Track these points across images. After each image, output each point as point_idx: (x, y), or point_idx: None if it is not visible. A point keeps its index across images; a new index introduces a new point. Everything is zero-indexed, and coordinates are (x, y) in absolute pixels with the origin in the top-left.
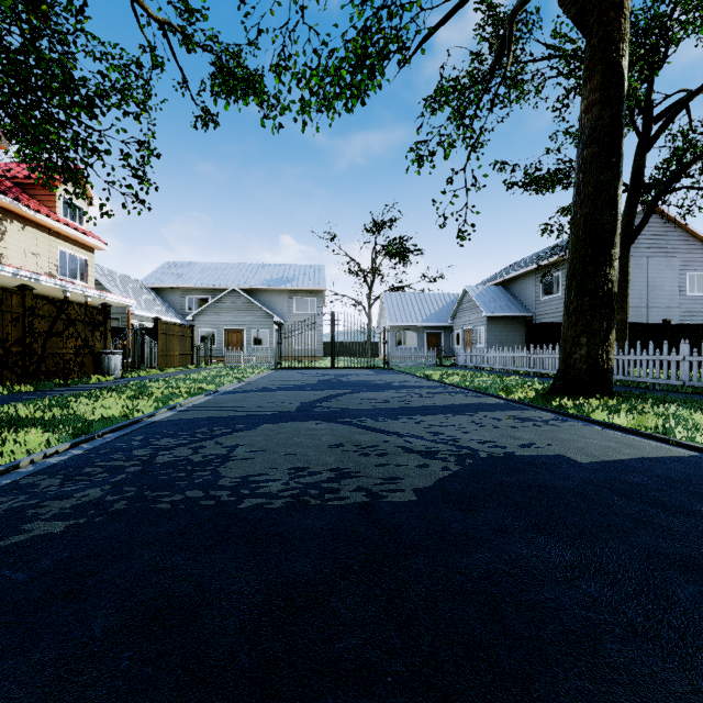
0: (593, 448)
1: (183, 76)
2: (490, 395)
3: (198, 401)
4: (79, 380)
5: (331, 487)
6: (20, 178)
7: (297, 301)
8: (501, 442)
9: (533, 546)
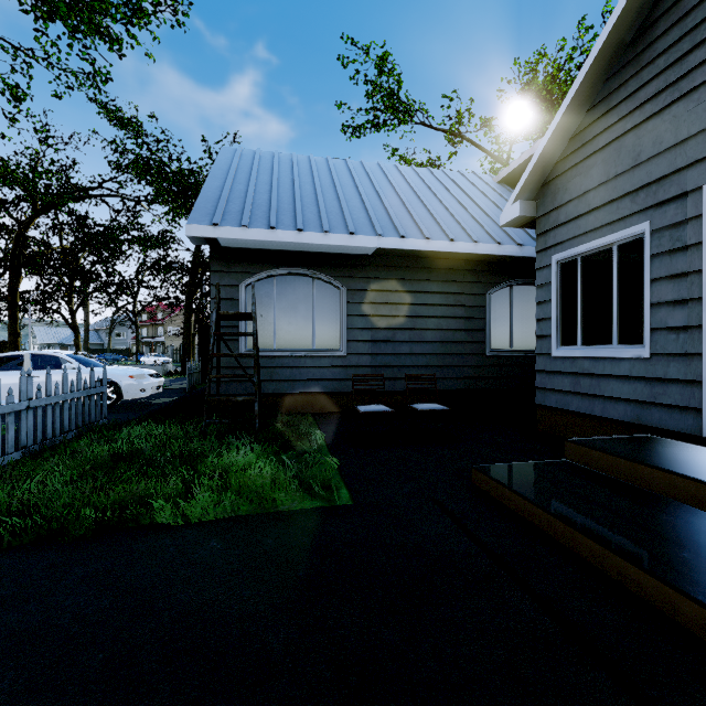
0: None
1: None
2: None
3: None
4: None
5: None
6: None
7: None
8: None
9: None
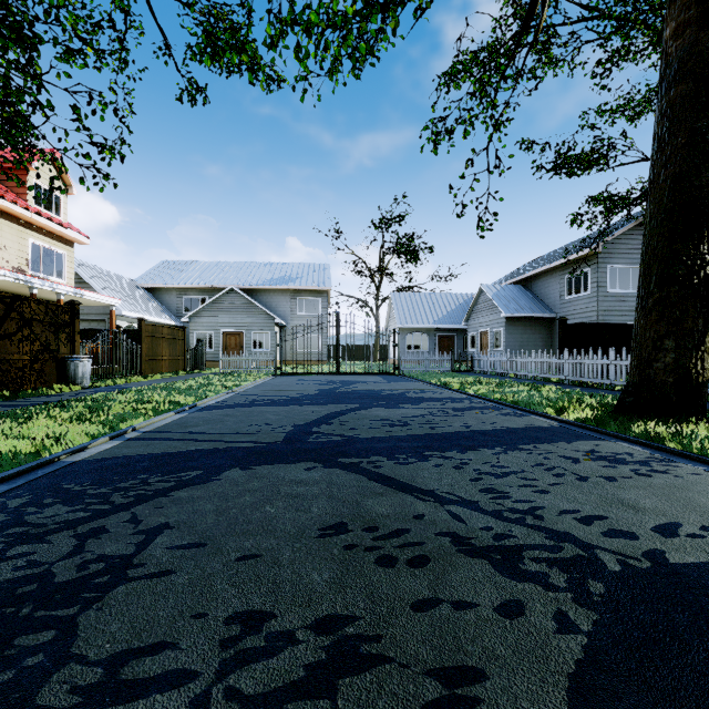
0: None
1: (165, 39)
2: (533, 413)
3: (162, 422)
4: (33, 392)
5: None
6: None
7: (300, 302)
8: (616, 518)
9: None
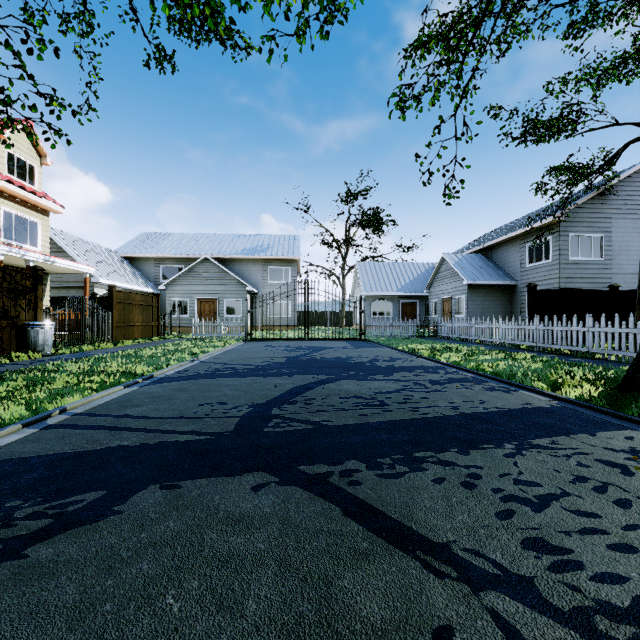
0: None
1: (130, 1)
2: (521, 387)
3: (103, 399)
4: None
5: None
6: None
7: (271, 270)
8: None
9: None
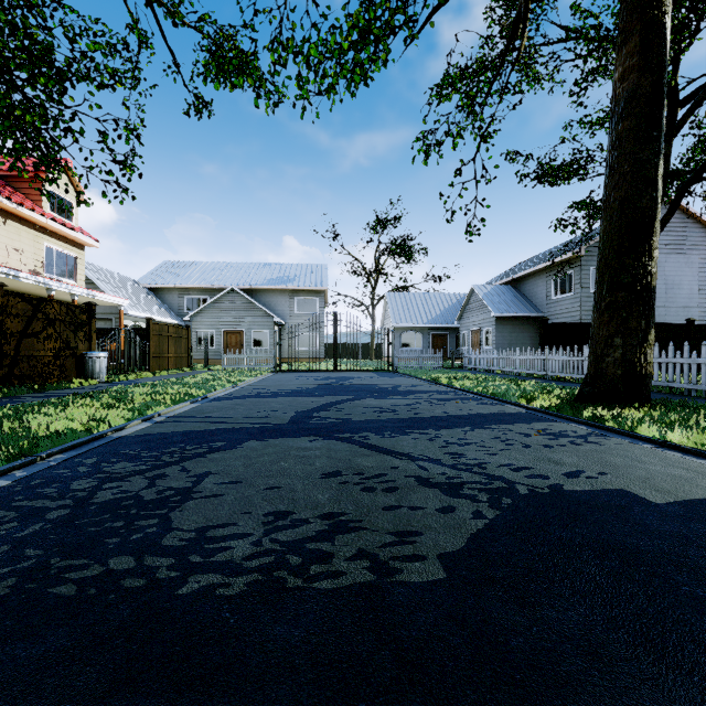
0: (661, 479)
1: (174, 59)
2: (508, 403)
3: (181, 409)
4: (57, 385)
5: (320, 550)
6: (3, 170)
7: (298, 301)
8: (539, 468)
9: (665, 702)
